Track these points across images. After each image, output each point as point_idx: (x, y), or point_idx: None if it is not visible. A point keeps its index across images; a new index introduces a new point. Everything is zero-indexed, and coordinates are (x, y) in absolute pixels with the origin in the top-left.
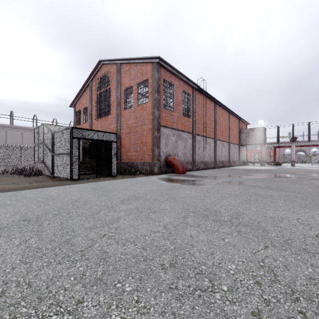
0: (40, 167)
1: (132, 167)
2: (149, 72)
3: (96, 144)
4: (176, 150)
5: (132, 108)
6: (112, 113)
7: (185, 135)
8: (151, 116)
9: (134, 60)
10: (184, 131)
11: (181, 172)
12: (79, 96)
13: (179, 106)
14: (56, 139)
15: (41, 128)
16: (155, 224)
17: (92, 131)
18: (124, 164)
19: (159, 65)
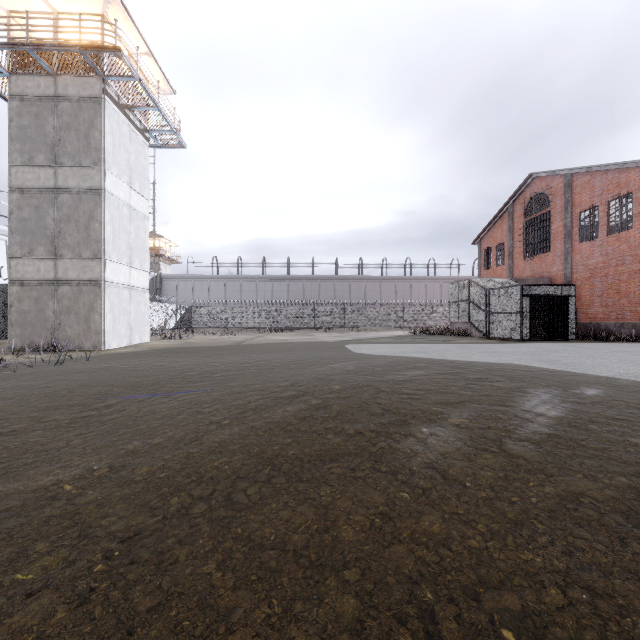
0: (462, 328)
1: (596, 331)
2: (634, 182)
3: (549, 301)
4: None
5: (597, 240)
6: (555, 250)
7: None
8: (638, 251)
9: (602, 166)
10: None
11: None
12: (489, 228)
13: None
14: (493, 297)
15: (463, 284)
16: None
17: (543, 286)
18: (580, 326)
19: None
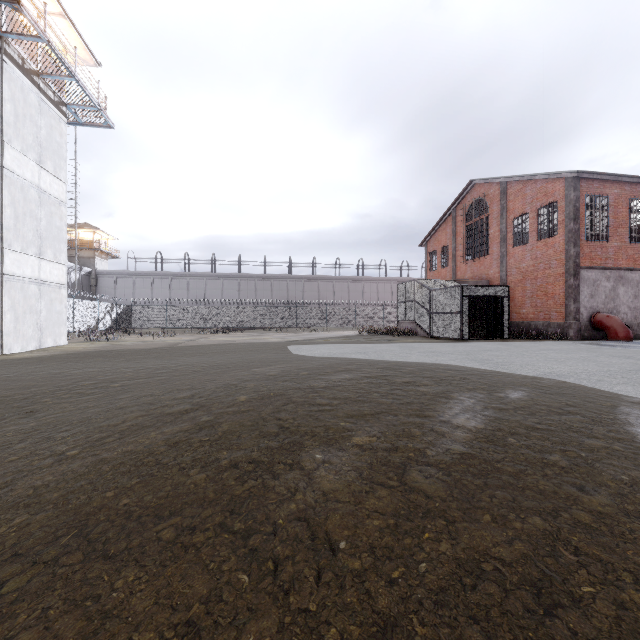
0: (409, 328)
1: (527, 330)
2: (559, 191)
3: (486, 301)
4: (613, 304)
5: (528, 245)
6: (492, 253)
7: (635, 276)
8: (562, 256)
9: (532, 176)
10: (634, 270)
11: (622, 339)
12: (434, 231)
13: (620, 229)
14: (436, 297)
15: (409, 285)
16: (573, 355)
17: (481, 287)
18: (514, 326)
19: (577, 178)
